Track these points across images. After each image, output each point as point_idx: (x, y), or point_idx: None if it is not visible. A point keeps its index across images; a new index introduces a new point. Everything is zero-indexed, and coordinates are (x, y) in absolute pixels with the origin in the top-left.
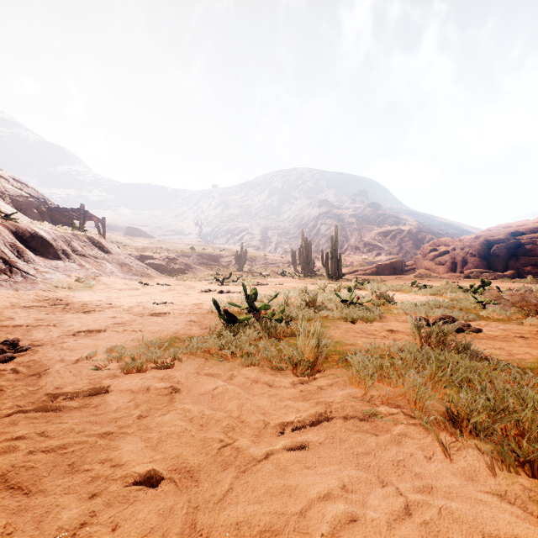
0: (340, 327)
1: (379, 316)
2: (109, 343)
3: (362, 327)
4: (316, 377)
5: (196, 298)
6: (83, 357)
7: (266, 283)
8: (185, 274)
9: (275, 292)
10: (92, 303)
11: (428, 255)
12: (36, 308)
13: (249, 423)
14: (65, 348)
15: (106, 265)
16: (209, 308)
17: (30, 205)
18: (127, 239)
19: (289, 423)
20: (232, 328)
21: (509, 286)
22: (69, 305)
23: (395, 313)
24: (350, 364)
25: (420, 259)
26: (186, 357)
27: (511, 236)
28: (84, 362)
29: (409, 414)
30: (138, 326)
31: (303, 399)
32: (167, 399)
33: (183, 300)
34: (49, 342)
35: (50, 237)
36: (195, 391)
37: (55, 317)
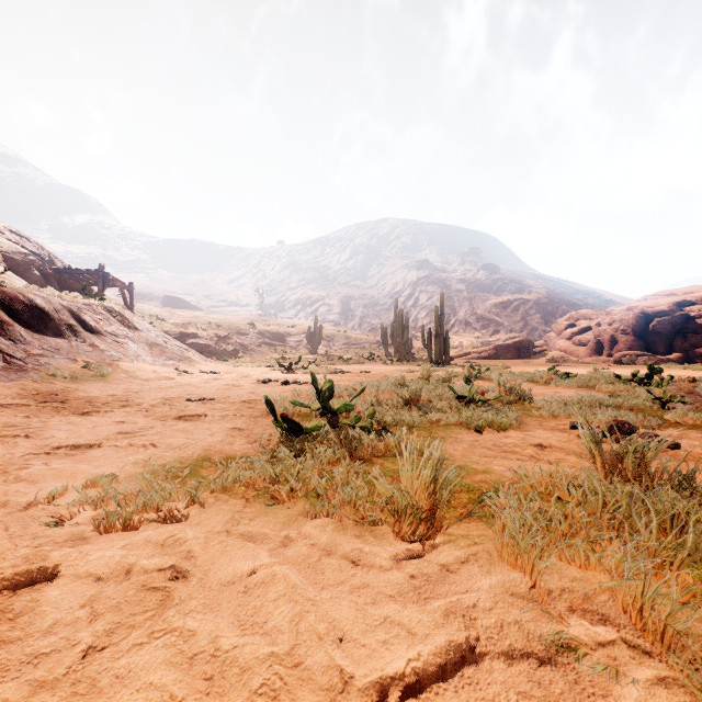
0: (461, 439)
1: (515, 421)
2: (96, 469)
3: (494, 439)
4: (436, 544)
5: (249, 392)
6: (44, 497)
7: (347, 370)
8: (240, 358)
9: (360, 384)
10: (99, 400)
11: (563, 333)
12: (15, 407)
13: (310, 671)
14: (22, 478)
15: (129, 345)
16: (264, 407)
17: (31, 265)
18: (165, 312)
19: (396, 679)
20: (294, 443)
21: (682, 374)
22: (65, 403)
23: (537, 415)
24: (491, 513)
25: (553, 338)
26: (213, 498)
27: (677, 307)
28: (37, 509)
29: (638, 644)
30: (153, 437)
31: (418, 598)
32: (157, 600)
33: (231, 395)
34: (2, 467)
35: (51, 307)
36: (215, 575)
37: (37, 421)
